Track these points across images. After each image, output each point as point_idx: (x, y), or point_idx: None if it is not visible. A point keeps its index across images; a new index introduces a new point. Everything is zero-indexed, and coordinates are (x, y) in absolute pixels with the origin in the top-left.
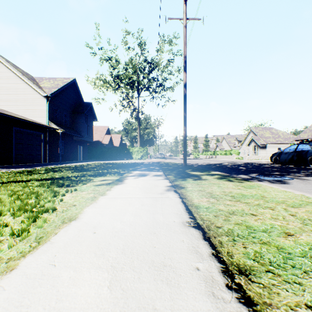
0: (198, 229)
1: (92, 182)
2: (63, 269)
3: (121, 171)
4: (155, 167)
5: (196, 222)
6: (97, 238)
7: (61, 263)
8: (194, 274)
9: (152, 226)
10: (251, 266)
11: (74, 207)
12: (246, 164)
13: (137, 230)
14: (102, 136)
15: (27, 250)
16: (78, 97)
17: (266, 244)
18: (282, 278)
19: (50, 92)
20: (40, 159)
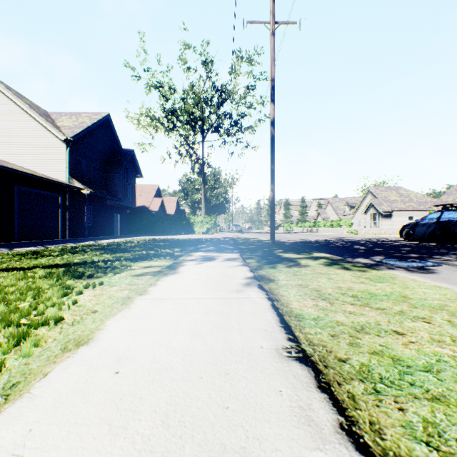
0: (305, 364)
1: (130, 270)
2: None
3: (176, 252)
4: (227, 246)
5: (300, 348)
6: (120, 386)
7: (36, 452)
8: None
9: (223, 357)
10: None
11: (90, 318)
12: (364, 241)
13: (195, 367)
14: (149, 199)
15: None
16: (113, 142)
17: (440, 401)
18: None
19: (72, 134)
20: (56, 233)
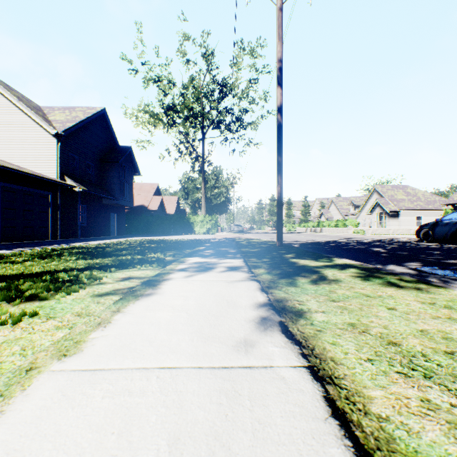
0: None
1: (97, 285)
2: None
3: (169, 256)
4: (228, 249)
5: None
6: None
7: None
8: None
9: None
10: None
11: None
12: (378, 242)
13: None
14: (148, 198)
15: None
16: (109, 138)
17: None
18: None
19: (64, 128)
20: (45, 233)
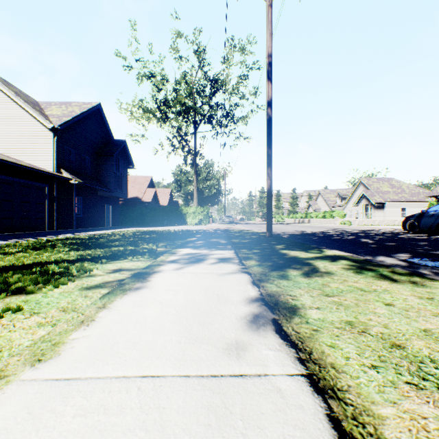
0: None
1: (86, 278)
2: None
3: (161, 247)
4: (219, 240)
5: None
6: None
7: None
8: None
9: None
10: None
11: None
12: (365, 233)
13: None
14: (142, 190)
15: None
16: (105, 132)
17: None
18: None
19: (60, 122)
20: (42, 224)
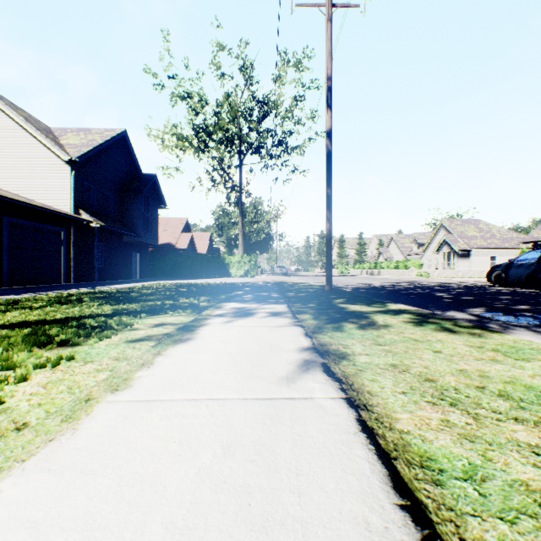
0: None
1: (129, 331)
2: None
3: (203, 301)
4: (270, 294)
5: None
6: None
7: None
8: None
9: None
10: None
11: None
12: (443, 286)
13: None
14: (175, 235)
15: None
16: (131, 165)
17: None
18: None
19: (78, 153)
20: (58, 276)
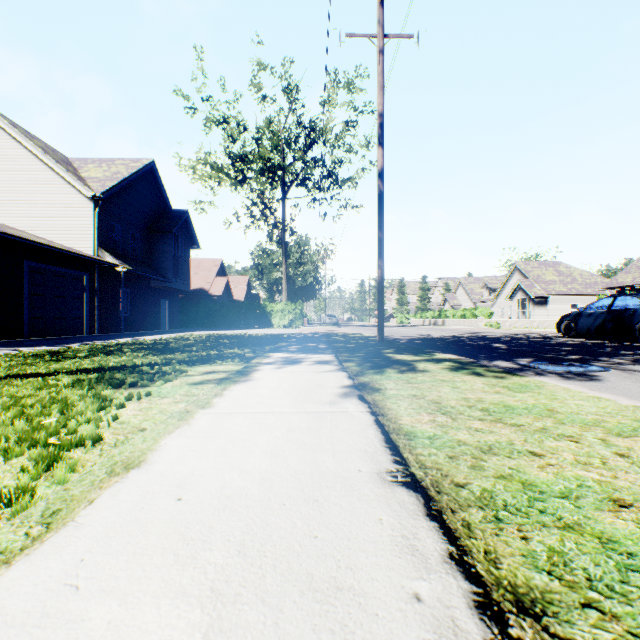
0: (413, 490)
1: (186, 377)
2: (95, 599)
3: (248, 352)
4: (318, 345)
5: (408, 471)
6: (184, 514)
7: (92, 581)
8: (409, 612)
9: (311, 482)
10: (546, 590)
11: (139, 437)
12: (508, 338)
13: (277, 494)
14: (209, 279)
15: (18, 546)
16: (159, 200)
17: (573, 530)
18: (626, 626)
19: (103, 188)
20: (80, 326)
